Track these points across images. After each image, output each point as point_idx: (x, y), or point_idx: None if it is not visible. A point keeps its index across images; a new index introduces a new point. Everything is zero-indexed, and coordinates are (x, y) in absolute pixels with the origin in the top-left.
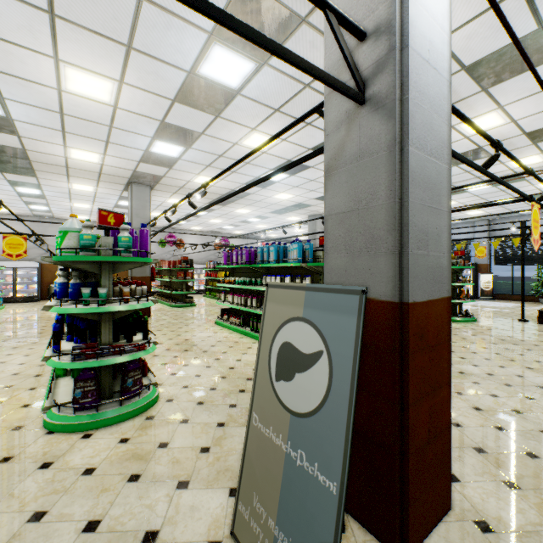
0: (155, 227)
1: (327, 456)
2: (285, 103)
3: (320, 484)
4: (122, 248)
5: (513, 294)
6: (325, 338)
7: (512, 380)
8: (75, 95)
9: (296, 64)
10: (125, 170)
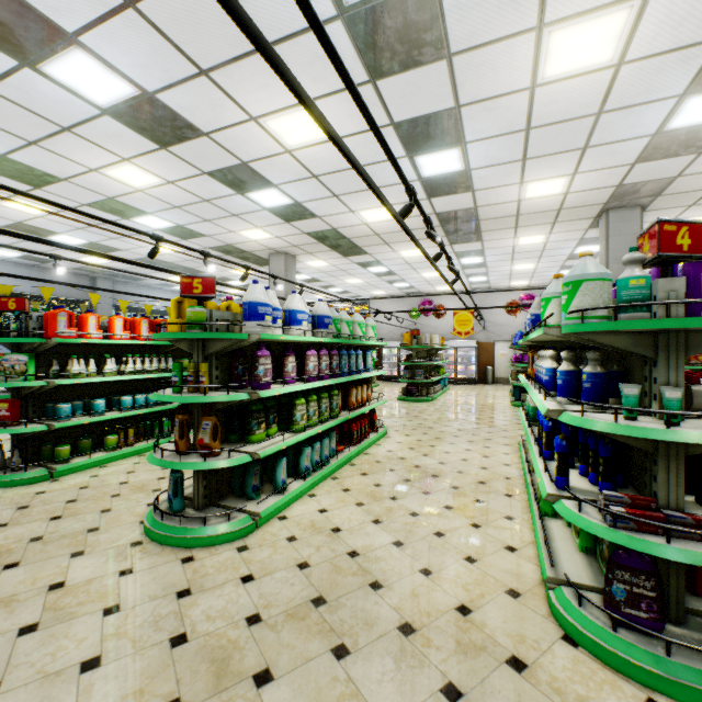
0: None
1: None
2: None
3: None
4: None
5: None
6: None
7: None
8: (552, 83)
9: None
10: (600, 192)
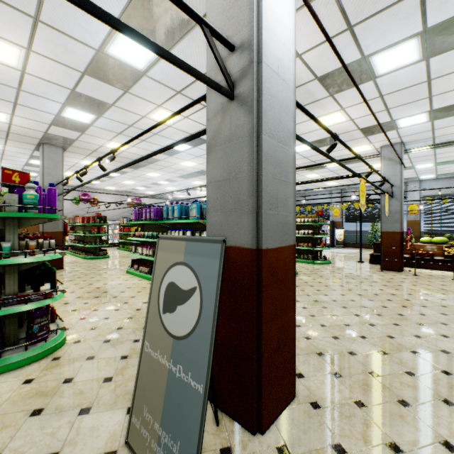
0: (69, 186)
1: (197, 365)
2: (185, 88)
3: (192, 388)
4: (28, 204)
5: (357, 243)
6: (198, 277)
7: (348, 304)
8: None
9: (176, 64)
10: (35, 131)
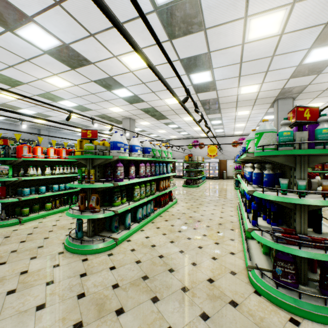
0: None
1: None
2: None
3: None
4: (322, 140)
5: None
6: None
7: None
8: (251, 42)
9: None
10: (274, 91)
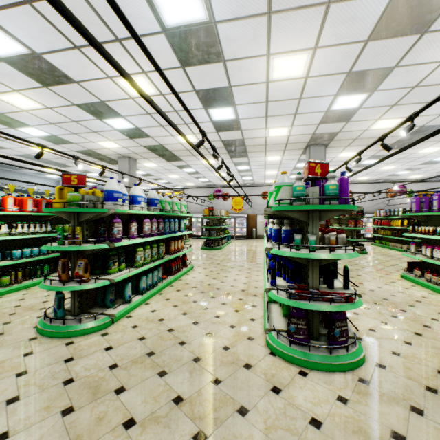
0: None
1: None
2: None
3: None
4: (329, 196)
5: None
6: None
7: None
8: (277, 81)
9: None
10: (305, 136)
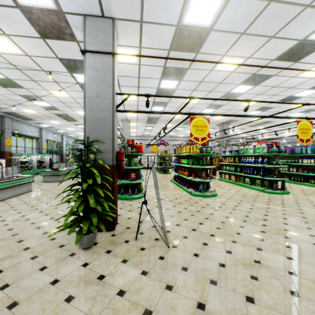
0: None
1: None
2: None
3: None
4: (282, 151)
5: None
6: None
7: None
8: (240, 106)
9: None
10: (226, 120)
